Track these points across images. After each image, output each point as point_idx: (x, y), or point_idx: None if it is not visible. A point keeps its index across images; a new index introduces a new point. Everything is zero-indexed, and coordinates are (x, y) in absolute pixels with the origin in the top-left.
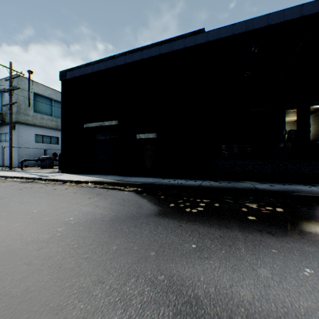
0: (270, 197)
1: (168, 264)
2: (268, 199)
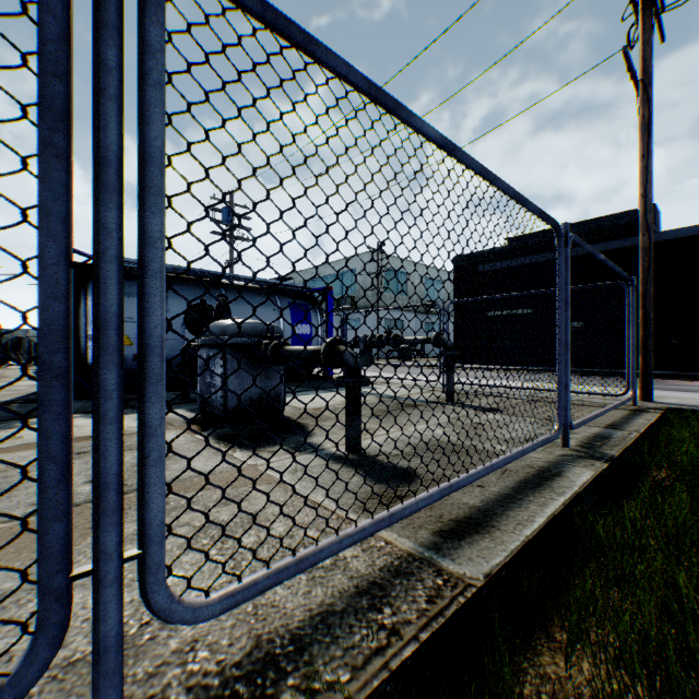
0: None
1: None
2: None
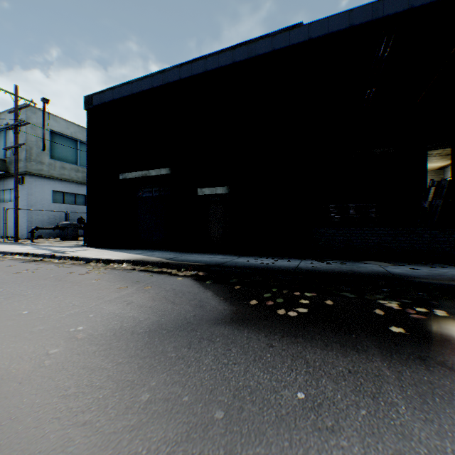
0: (417, 289)
1: (252, 449)
2: (414, 292)
